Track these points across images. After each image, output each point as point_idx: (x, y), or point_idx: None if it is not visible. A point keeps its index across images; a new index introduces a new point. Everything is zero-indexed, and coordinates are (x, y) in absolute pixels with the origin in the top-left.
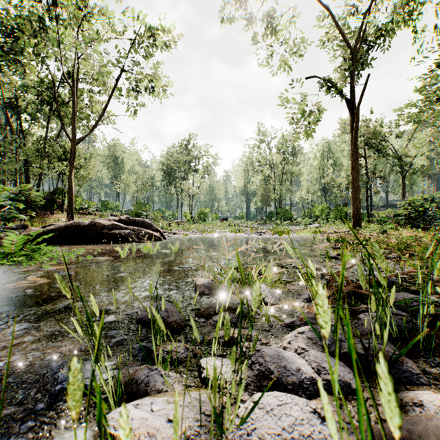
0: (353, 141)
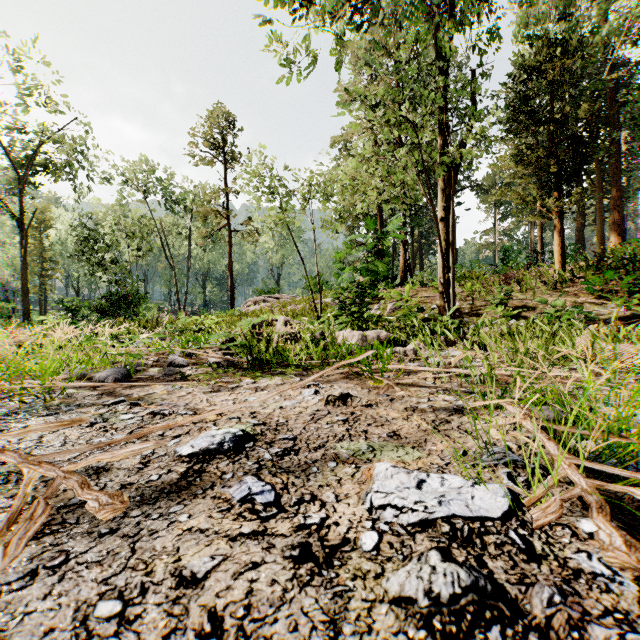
0: (24, 254)
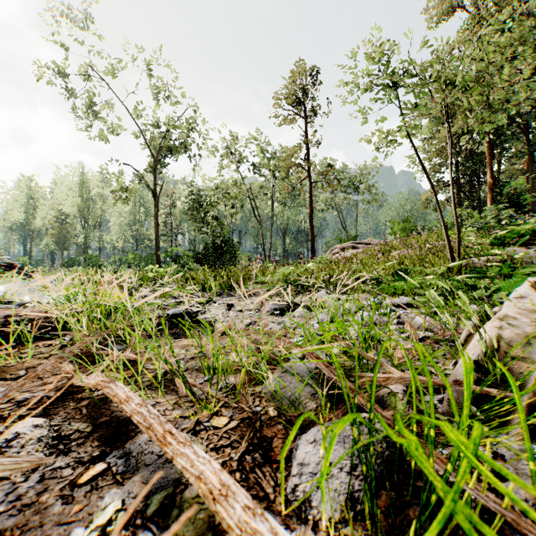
0: (156, 217)
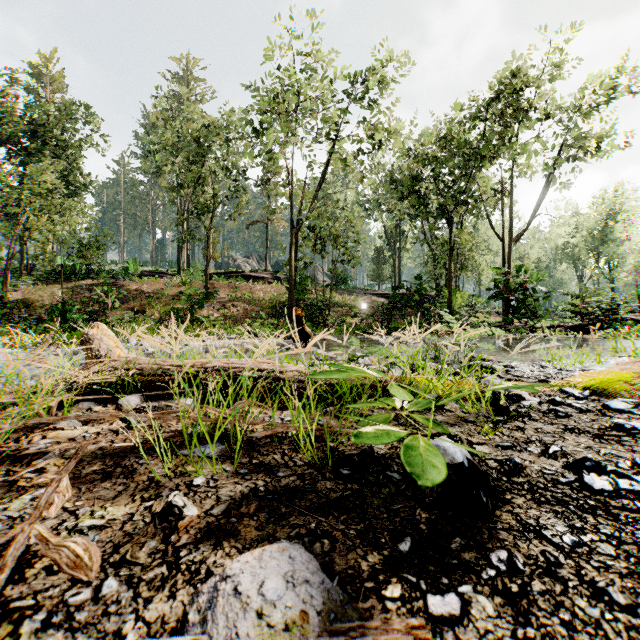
0: None
